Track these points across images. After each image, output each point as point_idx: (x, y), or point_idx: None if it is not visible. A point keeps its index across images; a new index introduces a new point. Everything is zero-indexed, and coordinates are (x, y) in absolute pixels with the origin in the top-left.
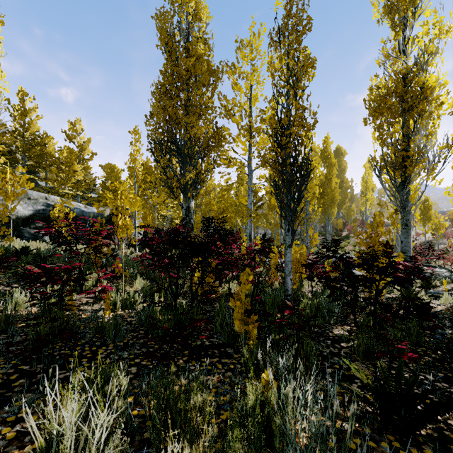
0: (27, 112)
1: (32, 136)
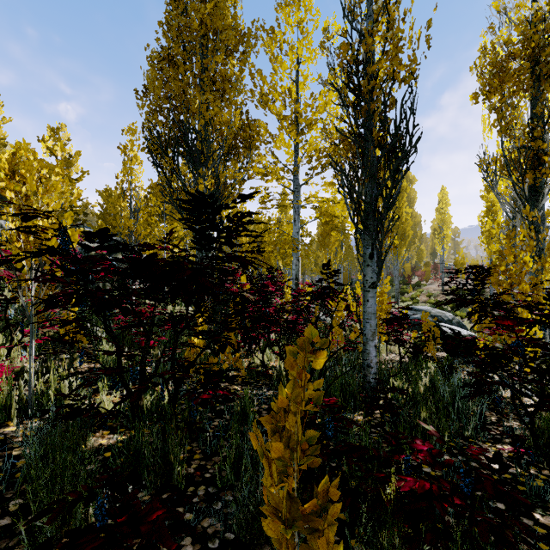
0: None
1: None
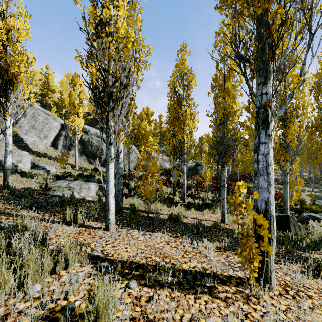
0: (162, 123)
1: (163, 132)
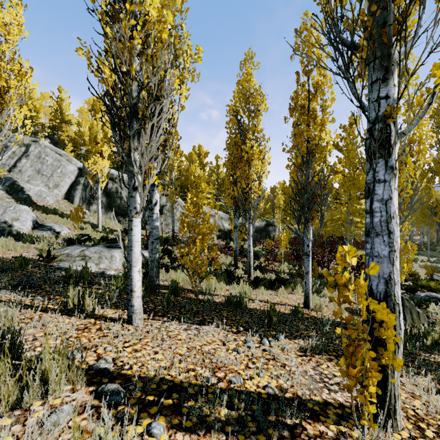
0: (219, 167)
1: (221, 180)
